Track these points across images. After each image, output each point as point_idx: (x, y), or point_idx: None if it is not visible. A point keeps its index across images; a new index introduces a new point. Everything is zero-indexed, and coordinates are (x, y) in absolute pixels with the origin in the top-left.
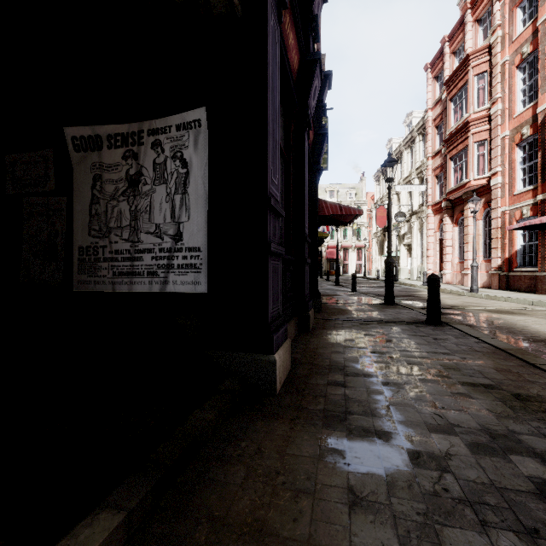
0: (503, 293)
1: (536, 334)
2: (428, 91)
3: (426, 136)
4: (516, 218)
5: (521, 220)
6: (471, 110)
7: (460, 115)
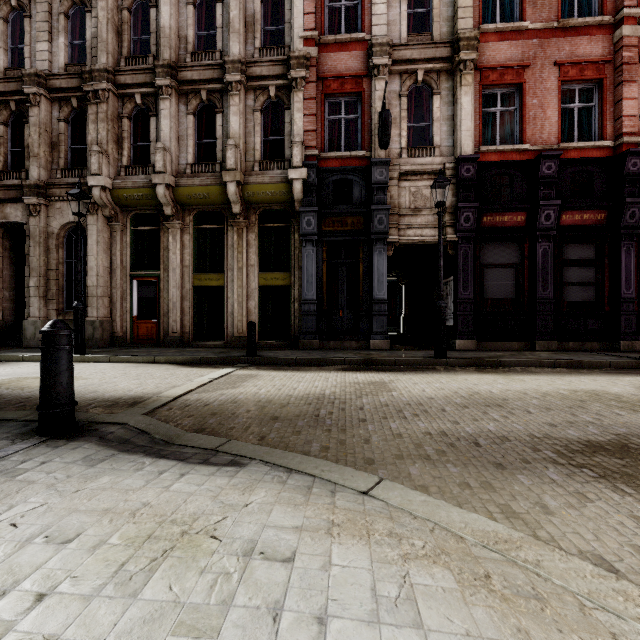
0: None
1: None
2: None
3: None
4: None
5: None
6: None
7: None
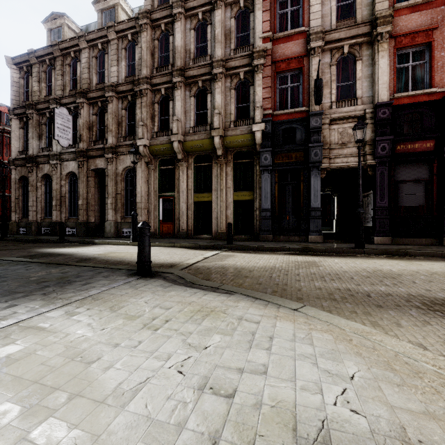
0: None
1: None
2: None
3: None
4: None
5: None
6: None
7: None
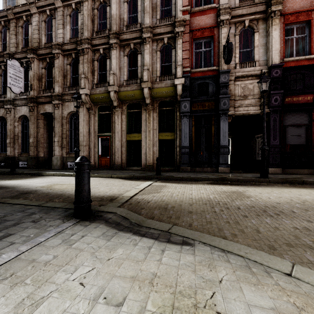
0: None
1: None
2: None
3: None
4: None
5: None
6: None
7: None
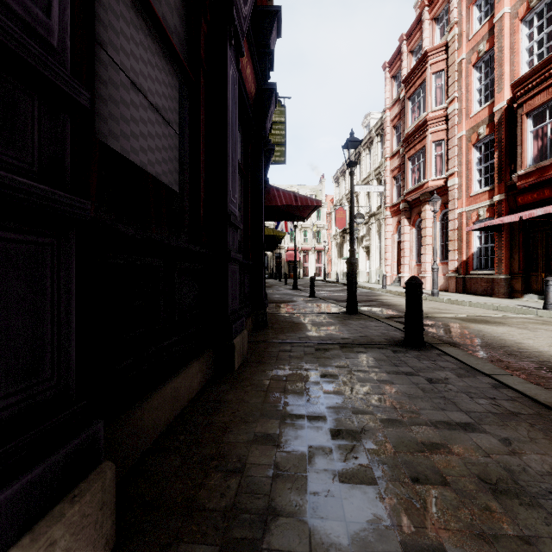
0: (462, 296)
1: (542, 357)
2: (386, 91)
3: (384, 137)
4: (473, 220)
5: (477, 222)
6: (429, 109)
7: (418, 114)
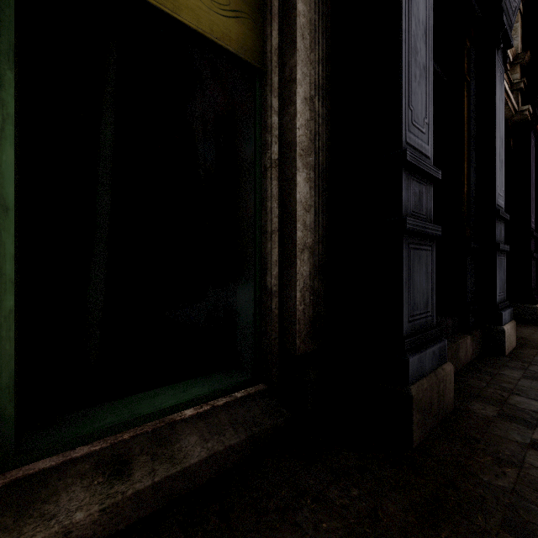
0: None
1: None
2: None
3: None
4: None
5: None
6: None
7: None
